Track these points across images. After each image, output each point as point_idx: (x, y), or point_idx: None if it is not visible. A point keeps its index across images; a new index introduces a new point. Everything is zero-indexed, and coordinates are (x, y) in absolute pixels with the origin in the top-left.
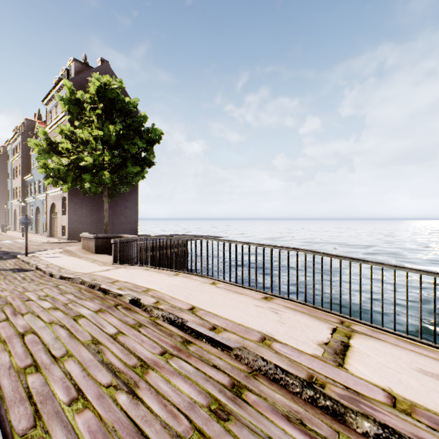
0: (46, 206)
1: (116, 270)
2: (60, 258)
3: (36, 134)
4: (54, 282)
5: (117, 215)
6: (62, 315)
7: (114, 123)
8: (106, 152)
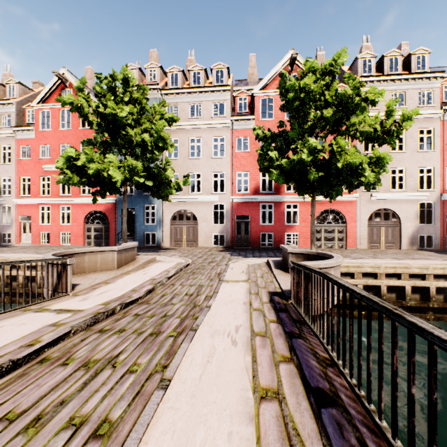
0: None
1: None
2: None
3: None
4: None
5: None
6: None
7: None
8: None
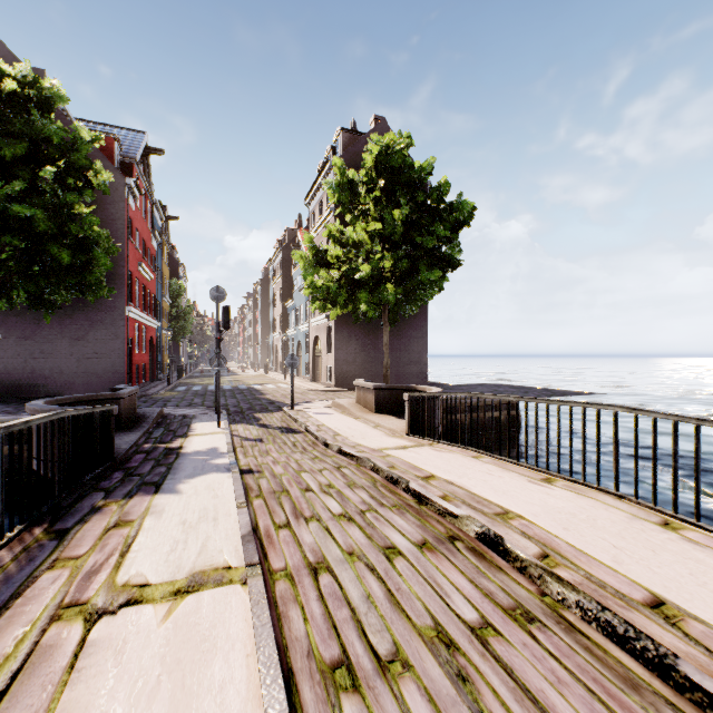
0: (308, 339)
1: (420, 450)
2: (331, 416)
3: (297, 245)
4: (332, 458)
5: (397, 351)
6: (362, 537)
7: (398, 206)
8: (386, 254)
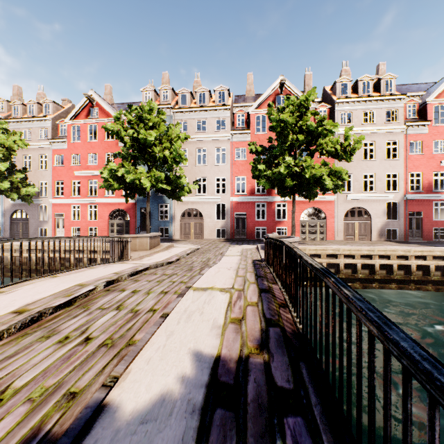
0: None
1: None
2: None
3: None
4: None
5: None
6: (134, 297)
7: None
8: None
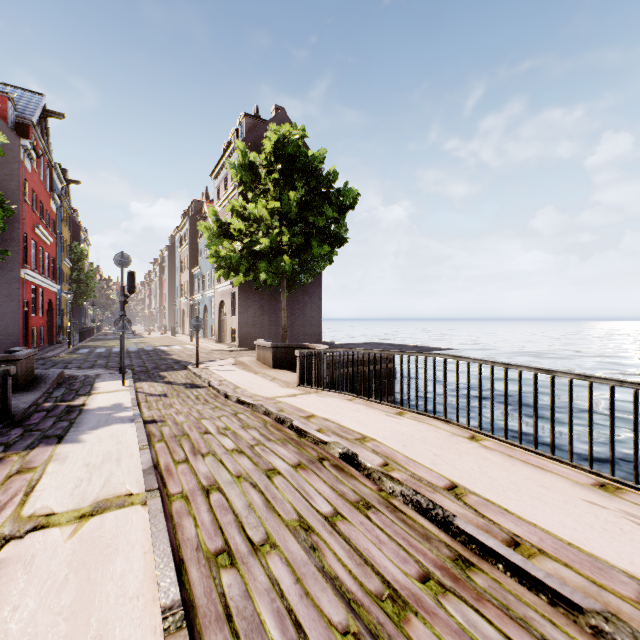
0: (214, 304)
1: (306, 397)
2: (233, 372)
3: (203, 216)
4: (231, 407)
5: (295, 314)
6: (249, 464)
7: (295, 188)
8: (284, 230)
